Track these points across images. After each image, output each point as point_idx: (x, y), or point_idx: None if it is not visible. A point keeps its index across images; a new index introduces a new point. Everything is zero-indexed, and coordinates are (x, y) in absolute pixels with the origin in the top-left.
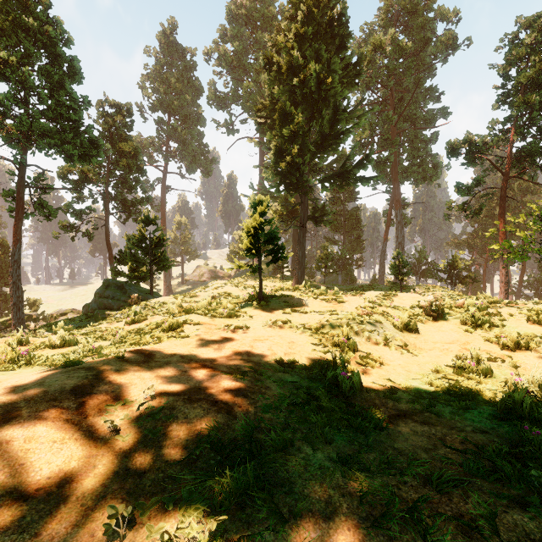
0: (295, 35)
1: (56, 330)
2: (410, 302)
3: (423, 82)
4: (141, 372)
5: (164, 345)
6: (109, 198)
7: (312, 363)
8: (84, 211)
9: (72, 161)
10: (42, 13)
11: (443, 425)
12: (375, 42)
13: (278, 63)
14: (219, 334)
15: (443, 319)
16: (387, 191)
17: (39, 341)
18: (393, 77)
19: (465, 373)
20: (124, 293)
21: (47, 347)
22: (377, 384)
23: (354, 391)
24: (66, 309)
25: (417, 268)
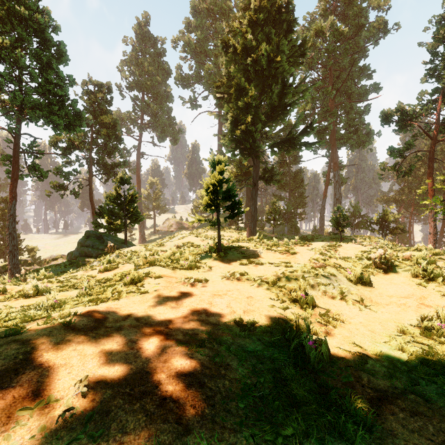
0: (248, 22)
1: (37, 277)
2: (353, 252)
3: (357, 62)
4: (85, 344)
5: (122, 302)
6: (93, 162)
7: (273, 323)
8: (71, 173)
9: (58, 130)
10: (33, 4)
11: (438, 417)
12: (317, 28)
13: (234, 46)
14: (179, 289)
15: (393, 271)
16: (326, 155)
17: (17, 289)
18: (331, 58)
19: (436, 337)
20: (102, 242)
21: (20, 296)
22: (343, 349)
23: (322, 361)
24: (57, 255)
25: (352, 220)
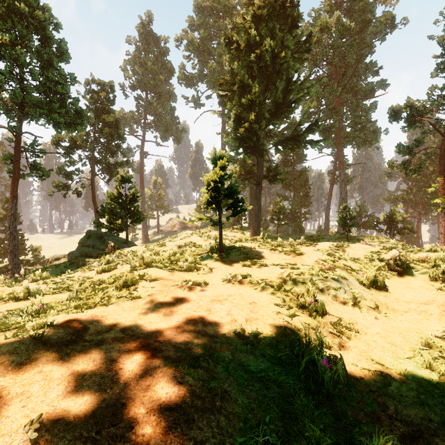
0: (252, 17)
1: (33, 278)
2: (362, 253)
3: (363, 58)
4: (55, 364)
5: (110, 309)
6: (95, 162)
7: (279, 334)
8: (73, 172)
9: (59, 128)
10: (34, 1)
11: None
12: (322, 24)
13: (237, 42)
14: (175, 293)
15: (408, 274)
16: (332, 154)
17: (9, 291)
18: (337, 55)
19: None
20: (103, 242)
21: (10, 299)
22: (361, 366)
23: (338, 383)
24: (59, 255)
25: (358, 220)
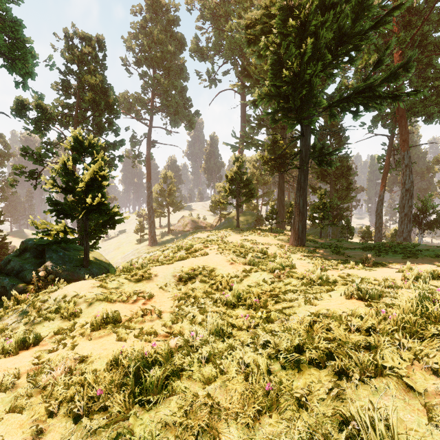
0: None
1: None
2: None
3: None
4: None
5: None
6: None
7: None
8: (44, 154)
9: None
10: None
11: None
12: None
13: None
14: None
15: None
16: (390, 131)
17: None
18: None
19: None
20: (41, 264)
21: None
22: None
23: None
24: None
25: (420, 218)
